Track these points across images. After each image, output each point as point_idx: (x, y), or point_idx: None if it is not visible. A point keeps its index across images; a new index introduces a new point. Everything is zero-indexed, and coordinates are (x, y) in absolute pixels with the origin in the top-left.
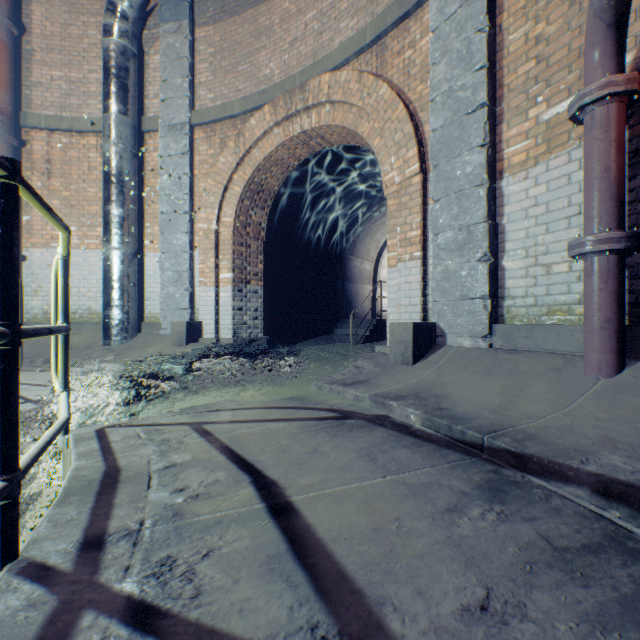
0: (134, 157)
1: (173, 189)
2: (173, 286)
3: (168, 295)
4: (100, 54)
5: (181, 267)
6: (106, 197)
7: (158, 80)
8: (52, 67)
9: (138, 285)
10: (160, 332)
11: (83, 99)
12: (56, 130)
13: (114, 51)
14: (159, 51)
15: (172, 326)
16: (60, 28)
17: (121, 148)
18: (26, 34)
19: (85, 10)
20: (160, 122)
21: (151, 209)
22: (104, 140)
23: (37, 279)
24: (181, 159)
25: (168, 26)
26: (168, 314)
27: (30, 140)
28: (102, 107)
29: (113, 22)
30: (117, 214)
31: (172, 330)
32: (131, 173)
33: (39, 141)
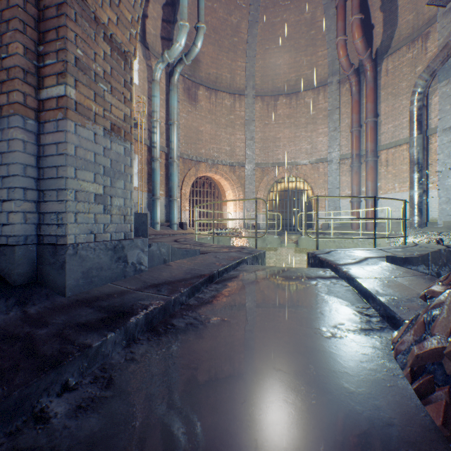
0: (423, 150)
1: (444, 159)
2: (444, 204)
3: (441, 209)
4: (407, 110)
5: (449, 195)
6: (410, 171)
7: (436, 109)
8: (387, 124)
9: (425, 205)
10: (437, 226)
11: (399, 131)
12: (389, 148)
13: (414, 110)
14: (436, 95)
15: (442, 223)
16: (390, 108)
17: (417, 149)
18: (378, 117)
19: (400, 95)
20: (437, 130)
21: (432, 170)
22: (409, 148)
23: (382, 206)
24: (449, 144)
25: (441, 84)
26: (441, 218)
27: (379, 155)
28: (408, 132)
29: (413, 98)
30: (415, 177)
31: (442, 225)
32: (422, 158)
33: (382, 154)
